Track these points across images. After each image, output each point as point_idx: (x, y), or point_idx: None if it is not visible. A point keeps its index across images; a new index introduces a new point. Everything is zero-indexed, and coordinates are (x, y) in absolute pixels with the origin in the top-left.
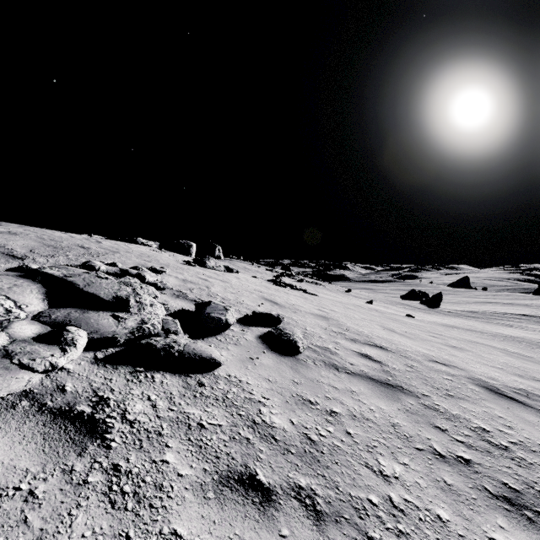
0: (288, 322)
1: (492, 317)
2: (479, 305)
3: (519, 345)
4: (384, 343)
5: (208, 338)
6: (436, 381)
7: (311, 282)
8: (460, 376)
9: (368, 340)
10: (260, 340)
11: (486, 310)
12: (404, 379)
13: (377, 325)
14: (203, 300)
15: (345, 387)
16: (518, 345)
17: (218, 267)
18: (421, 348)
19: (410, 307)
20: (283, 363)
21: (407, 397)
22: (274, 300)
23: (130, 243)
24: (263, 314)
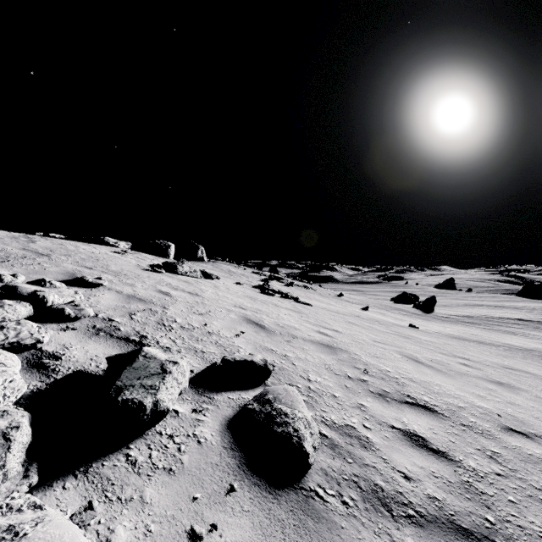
0: (280, 368)
1: (490, 323)
2: (471, 309)
3: None
4: (425, 396)
5: (104, 462)
6: None
7: (301, 285)
8: None
9: (401, 391)
10: (228, 437)
11: (480, 314)
12: (512, 511)
13: (395, 352)
14: (144, 336)
15: None
16: None
17: (192, 272)
18: (471, 397)
19: (406, 312)
20: (275, 528)
21: None
22: (260, 322)
23: (96, 243)
24: (240, 362)
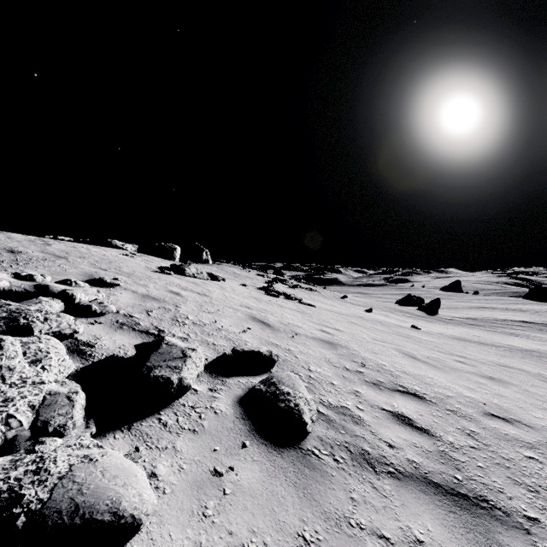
0: (284, 359)
1: (494, 325)
2: (476, 311)
3: (543, 363)
4: (416, 386)
5: (142, 423)
6: (523, 469)
7: (305, 288)
8: (541, 447)
9: (394, 382)
10: (240, 410)
11: (485, 316)
12: (479, 473)
13: (393, 349)
14: (161, 330)
15: (401, 531)
16: (542, 363)
17: (199, 274)
18: (461, 388)
19: (409, 315)
20: (279, 472)
21: (511, 537)
22: (265, 320)
23: (103, 246)
24: (248, 353)
